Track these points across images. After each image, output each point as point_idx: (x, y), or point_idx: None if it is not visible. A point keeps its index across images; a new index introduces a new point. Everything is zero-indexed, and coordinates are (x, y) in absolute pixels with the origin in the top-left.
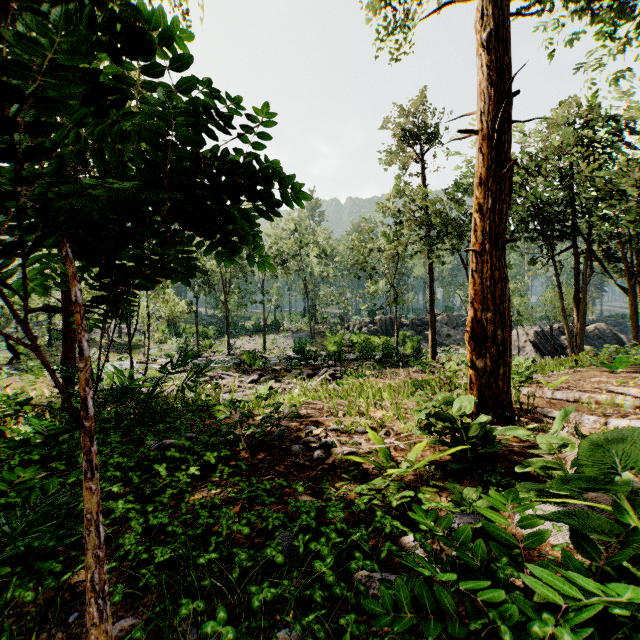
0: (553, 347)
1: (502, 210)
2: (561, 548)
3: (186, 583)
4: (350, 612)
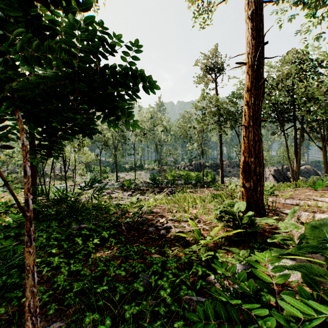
0: (283, 177)
1: (259, 104)
2: (294, 283)
3: (89, 303)
4: (180, 320)
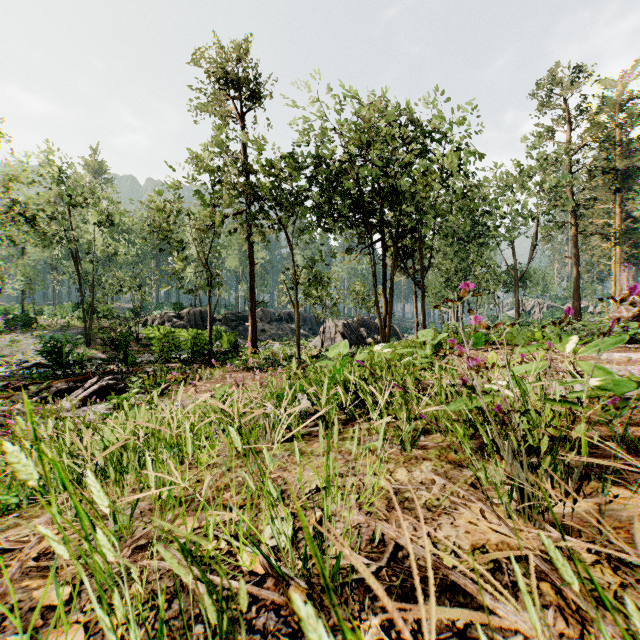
0: (356, 337)
1: None
2: None
3: None
4: None
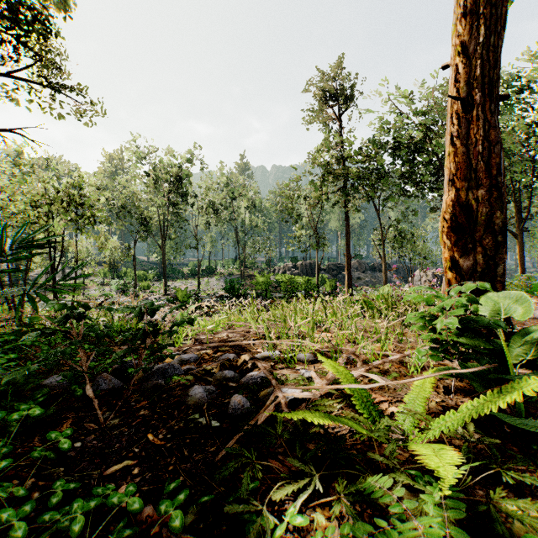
0: None
1: (498, 47)
2: None
3: None
4: None
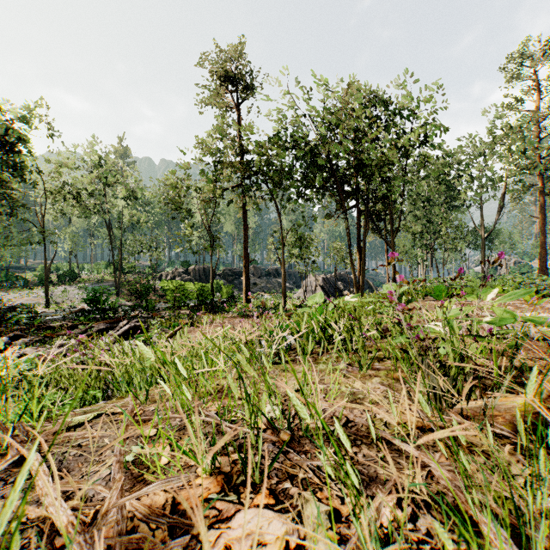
0: (334, 290)
1: None
2: None
3: None
4: None
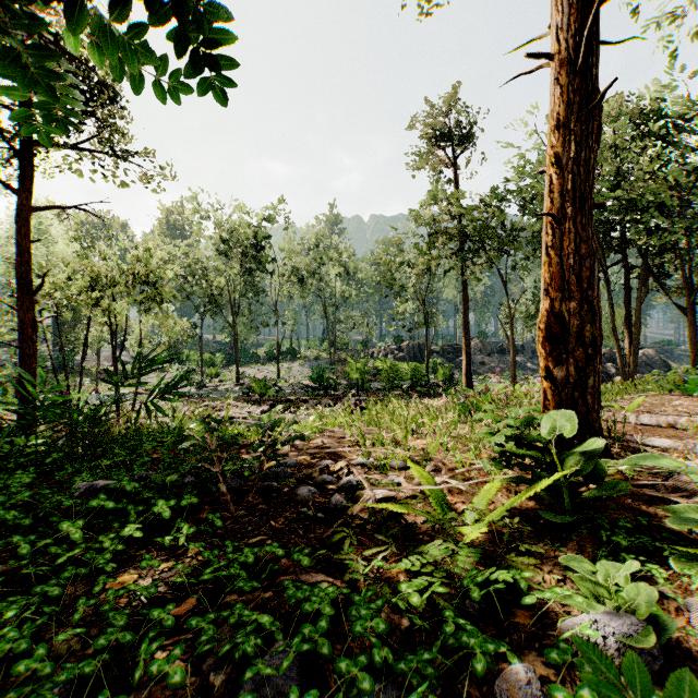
0: None
1: (591, 160)
2: None
3: None
4: None
